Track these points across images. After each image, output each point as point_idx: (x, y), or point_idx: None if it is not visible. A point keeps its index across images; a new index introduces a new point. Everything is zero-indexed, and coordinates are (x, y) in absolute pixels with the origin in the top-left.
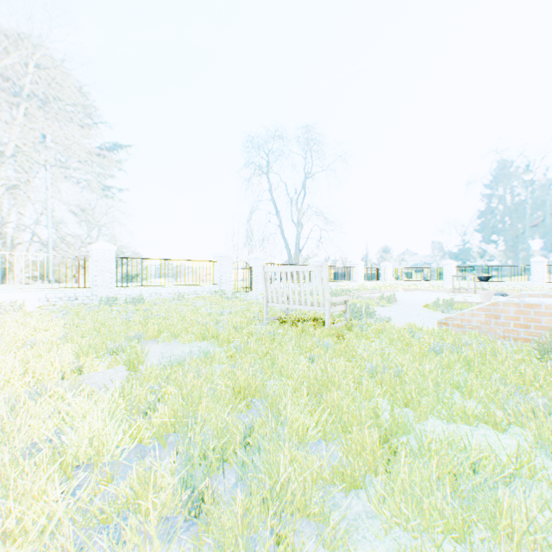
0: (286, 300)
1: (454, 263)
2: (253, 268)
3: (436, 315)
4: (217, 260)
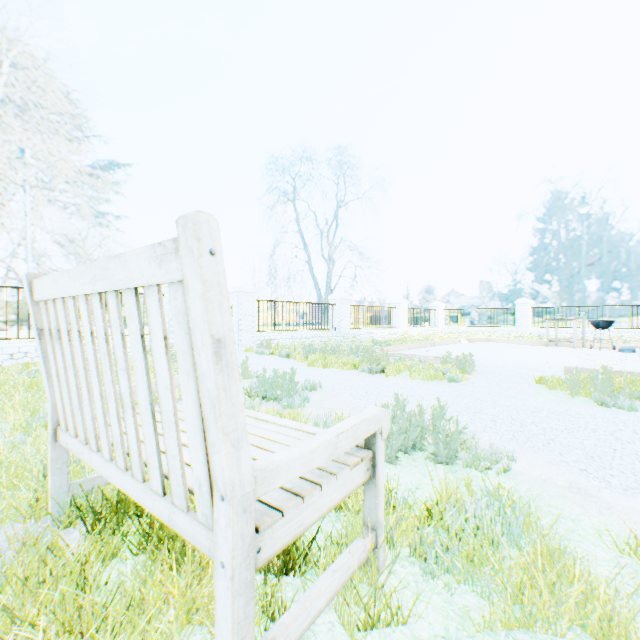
0: (93, 434)
1: (530, 302)
2: (234, 307)
3: (601, 416)
4: (166, 292)
